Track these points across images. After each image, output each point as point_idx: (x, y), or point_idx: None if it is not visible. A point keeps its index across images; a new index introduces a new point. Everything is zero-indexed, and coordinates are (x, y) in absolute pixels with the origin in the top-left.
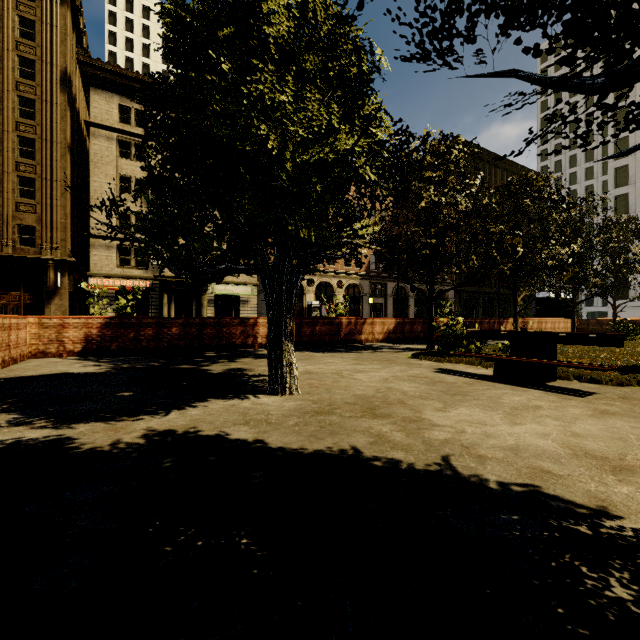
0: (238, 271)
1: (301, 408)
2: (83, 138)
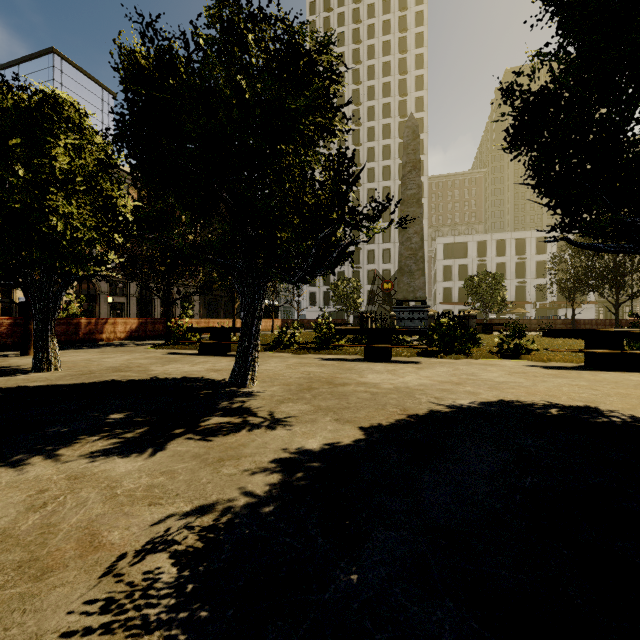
0: (7, 285)
1: (70, 374)
2: None
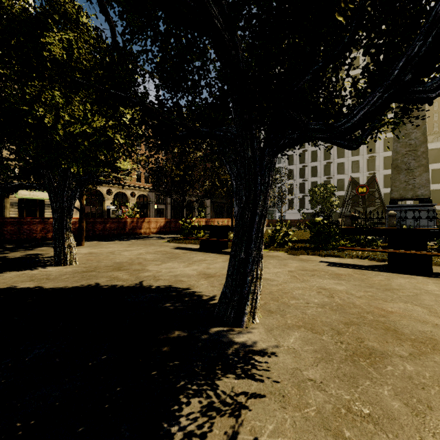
0: (29, 187)
1: (74, 271)
2: None
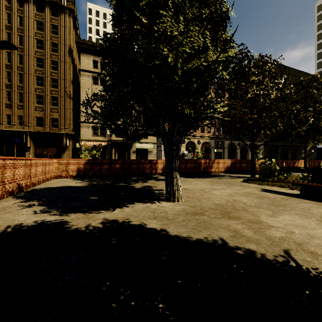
0: (149, 134)
1: (185, 210)
2: (78, 77)
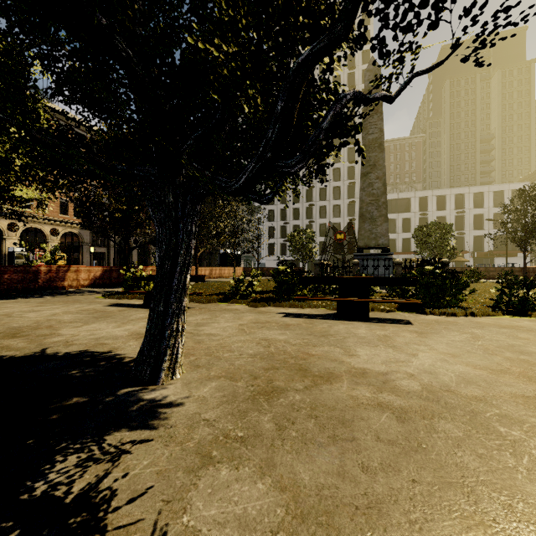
0: None
1: None
2: None
